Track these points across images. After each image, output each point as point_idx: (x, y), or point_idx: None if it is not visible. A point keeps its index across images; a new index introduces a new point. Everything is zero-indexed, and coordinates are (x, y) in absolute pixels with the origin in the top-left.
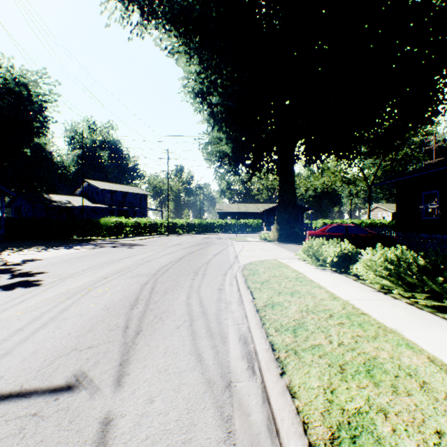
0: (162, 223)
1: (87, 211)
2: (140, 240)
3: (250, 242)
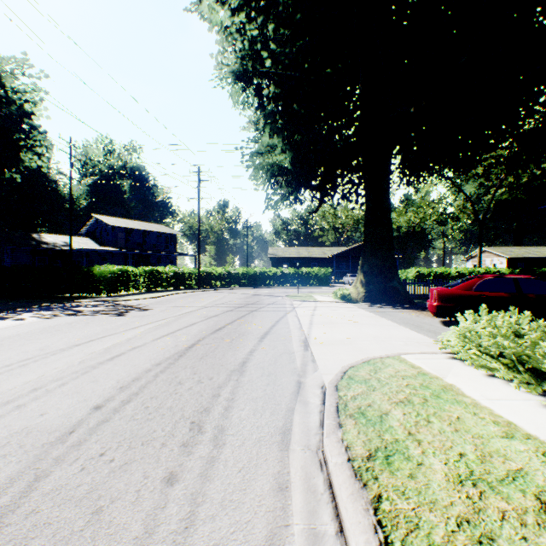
0: (191, 273)
1: (92, 257)
2: (150, 299)
3: (321, 302)
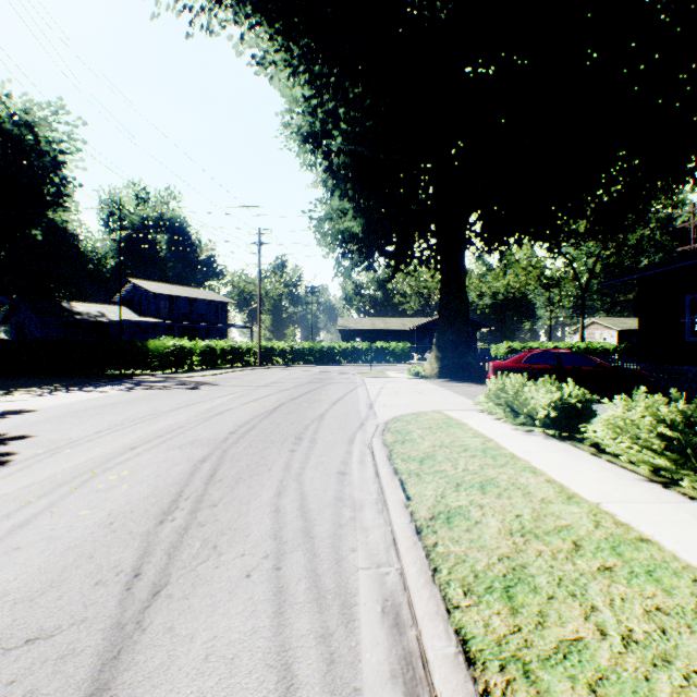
0: (250, 349)
1: (131, 330)
2: (212, 376)
3: (393, 378)
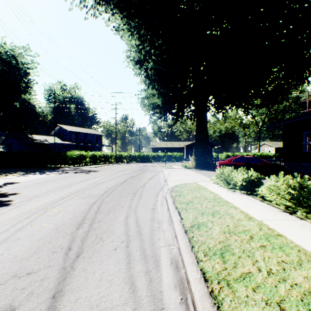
0: (112, 155)
1: (59, 147)
2: (95, 167)
3: (175, 168)
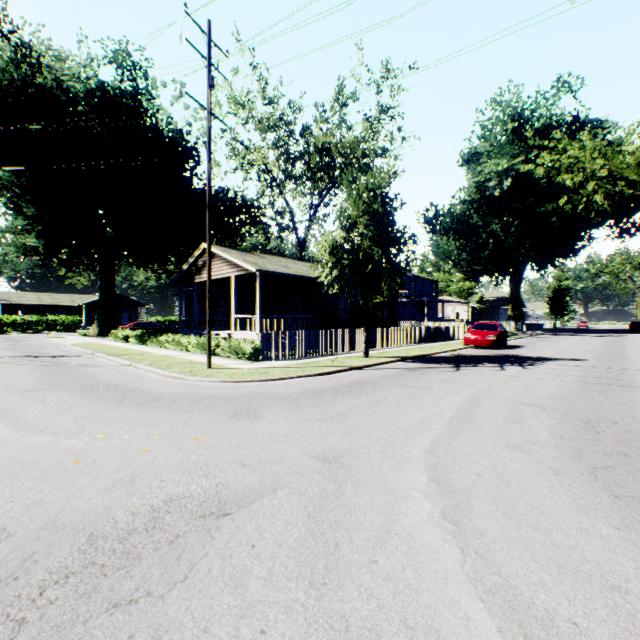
0: None
1: None
2: None
3: (69, 337)
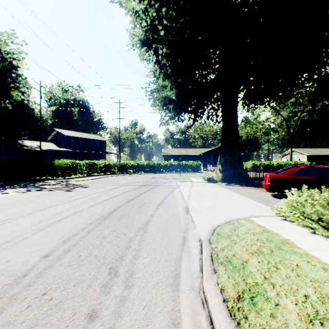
0: (115, 164)
1: (54, 154)
2: (89, 180)
3: (194, 182)
